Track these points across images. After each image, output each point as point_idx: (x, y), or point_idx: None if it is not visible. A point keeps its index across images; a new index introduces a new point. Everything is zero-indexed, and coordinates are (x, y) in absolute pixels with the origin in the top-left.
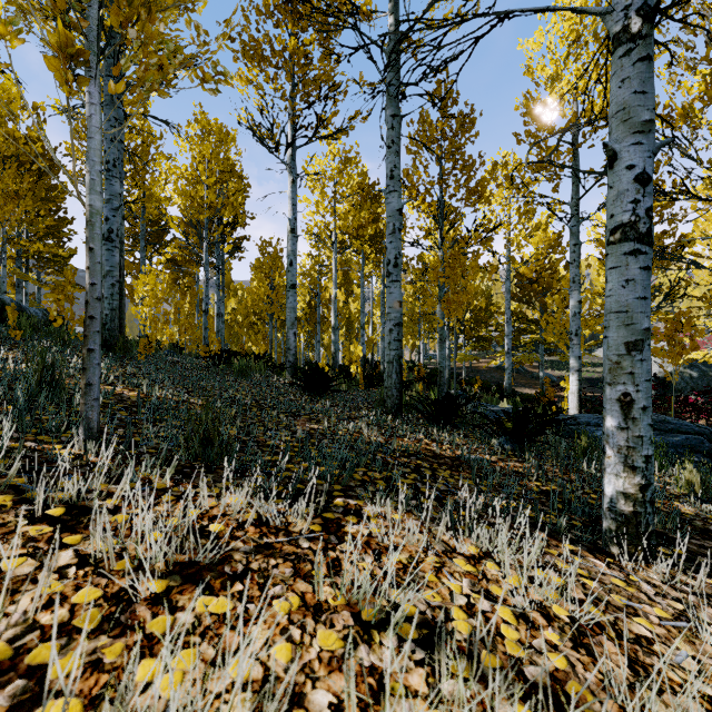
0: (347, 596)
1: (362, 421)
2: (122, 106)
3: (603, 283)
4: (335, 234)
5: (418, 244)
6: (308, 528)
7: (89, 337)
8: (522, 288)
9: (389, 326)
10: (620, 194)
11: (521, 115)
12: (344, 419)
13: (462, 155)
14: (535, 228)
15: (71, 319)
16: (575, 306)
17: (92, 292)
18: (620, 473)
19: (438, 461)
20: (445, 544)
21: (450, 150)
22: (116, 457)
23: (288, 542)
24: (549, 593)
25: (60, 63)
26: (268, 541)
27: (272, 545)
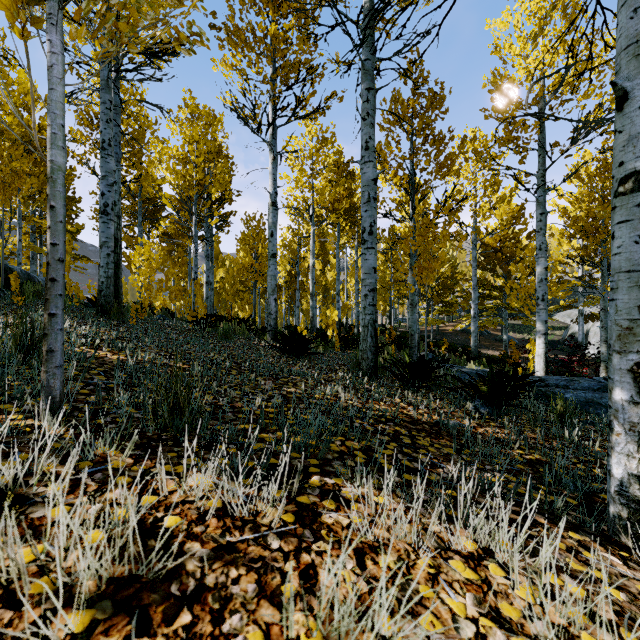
0: (324, 629)
1: (338, 384)
2: (118, 90)
3: (564, 251)
4: (313, 208)
5: (391, 215)
6: (279, 519)
7: (50, 301)
8: (486, 257)
9: (365, 291)
10: (632, 138)
11: (488, 91)
12: (321, 382)
13: (432, 130)
14: (500, 200)
15: (68, 286)
16: (542, 272)
17: (54, 252)
18: (632, 453)
19: (416, 427)
20: (437, 538)
21: (420, 126)
22: (77, 429)
23: (255, 540)
24: (576, 618)
25: (11, 2)
26: (231, 539)
27: (234, 546)
